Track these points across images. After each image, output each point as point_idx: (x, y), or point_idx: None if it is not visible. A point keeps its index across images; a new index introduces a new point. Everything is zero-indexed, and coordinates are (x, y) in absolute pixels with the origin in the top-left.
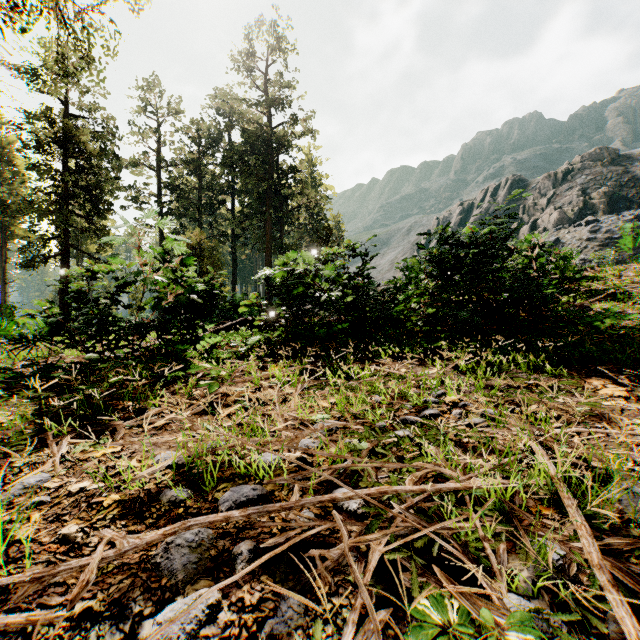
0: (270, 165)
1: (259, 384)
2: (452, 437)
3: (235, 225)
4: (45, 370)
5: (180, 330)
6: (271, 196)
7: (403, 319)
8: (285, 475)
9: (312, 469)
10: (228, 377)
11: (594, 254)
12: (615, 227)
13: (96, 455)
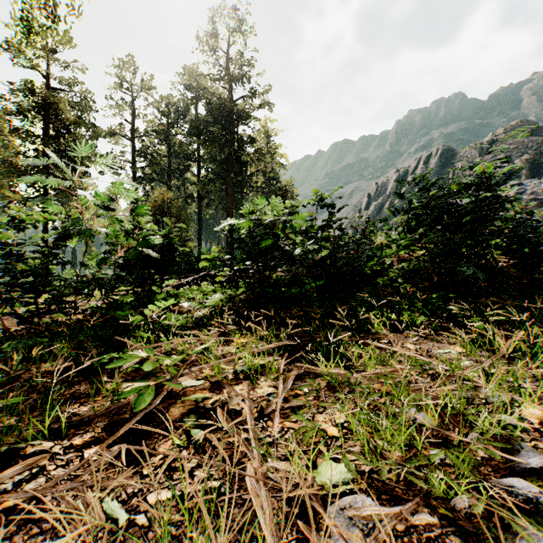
0: (231, 134)
1: (220, 382)
2: None
3: (200, 188)
4: None
5: (133, 288)
6: (232, 162)
7: (371, 274)
8: None
9: None
10: (174, 369)
11: (537, 211)
12: (538, 189)
13: None
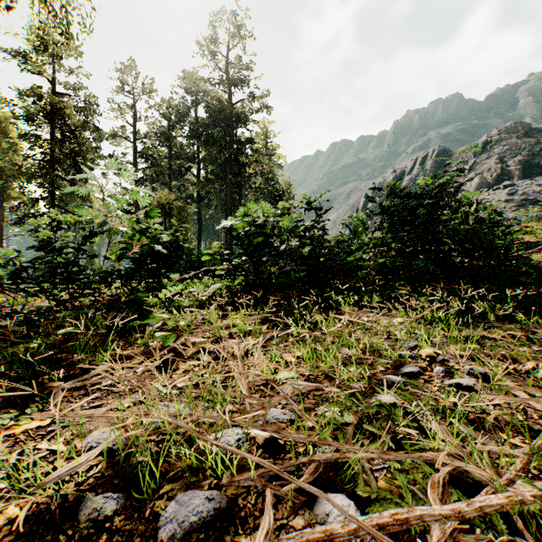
0: (230, 137)
1: (219, 335)
2: (445, 403)
3: (200, 189)
4: (3, 319)
5: (145, 279)
6: (231, 163)
7: (353, 269)
8: (252, 473)
9: (293, 479)
10: (187, 327)
11: (518, 212)
12: (529, 190)
13: (16, 432)
